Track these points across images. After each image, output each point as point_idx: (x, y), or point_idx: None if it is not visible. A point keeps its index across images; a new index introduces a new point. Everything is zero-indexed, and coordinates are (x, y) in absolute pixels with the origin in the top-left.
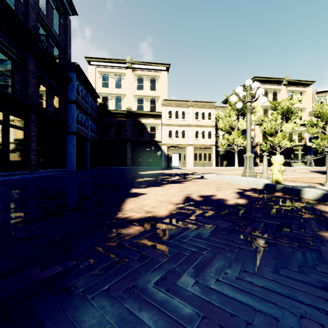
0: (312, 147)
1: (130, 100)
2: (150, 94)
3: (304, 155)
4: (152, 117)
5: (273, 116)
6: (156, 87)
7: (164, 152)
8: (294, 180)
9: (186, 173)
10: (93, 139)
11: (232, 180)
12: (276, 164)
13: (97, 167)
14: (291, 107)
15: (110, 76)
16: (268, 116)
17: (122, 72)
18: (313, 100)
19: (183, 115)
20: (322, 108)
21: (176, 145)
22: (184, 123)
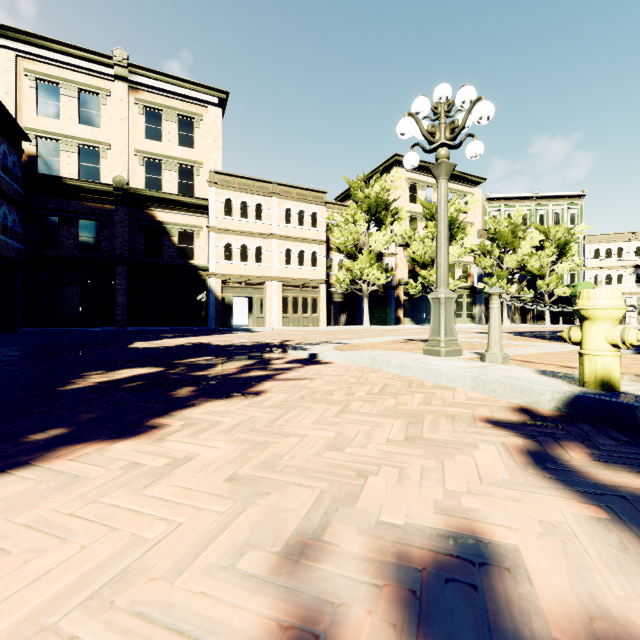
0: (483, 292)
1: (126, 160)
2: (180, 155)
3: (471, 305)
4: (186, 209)
5: (429, 231)
6: (195, 141)
7: (213, 293)
8: (567, 363)
9: (266, 343)
10: (5, 251)
11: (413, 371)
12: (603, 321)
13: (21, 330)
14: (458, 216)
15: (65, 89)
16: (418, 231)
17: (102, 86)
18: (483, 212)
19: (259, 211)
20: (499, 225)
21: (243, 277)
22: (260, 229)
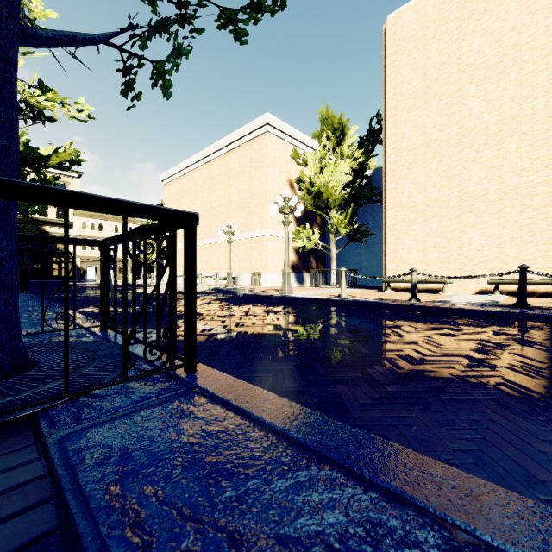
0: None
1: None
2: None
3: None
4: (61, 225)
5: None
6: None
7: (77, 265)
8: None
9: None
10: None
11: (121, 284)
12: (130, 278)
13: None
14: None
15: None
16: None
17: None
18: None
19: (101, 227)
20: None
21: (92, 257)
22: (101, 235)
